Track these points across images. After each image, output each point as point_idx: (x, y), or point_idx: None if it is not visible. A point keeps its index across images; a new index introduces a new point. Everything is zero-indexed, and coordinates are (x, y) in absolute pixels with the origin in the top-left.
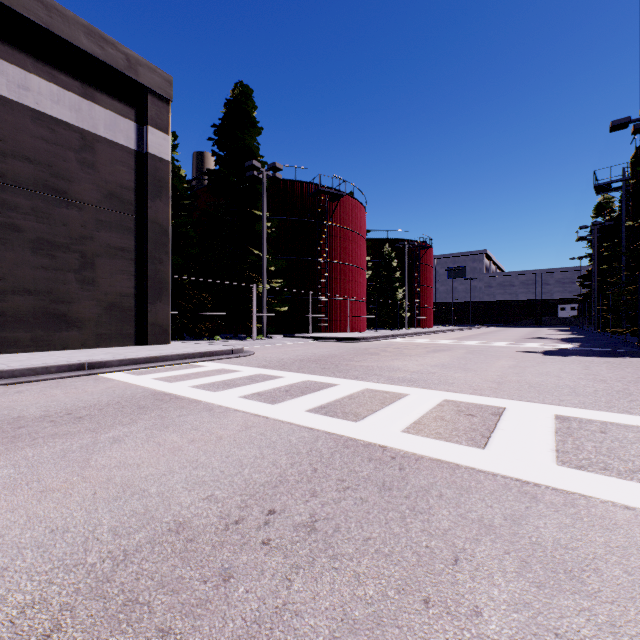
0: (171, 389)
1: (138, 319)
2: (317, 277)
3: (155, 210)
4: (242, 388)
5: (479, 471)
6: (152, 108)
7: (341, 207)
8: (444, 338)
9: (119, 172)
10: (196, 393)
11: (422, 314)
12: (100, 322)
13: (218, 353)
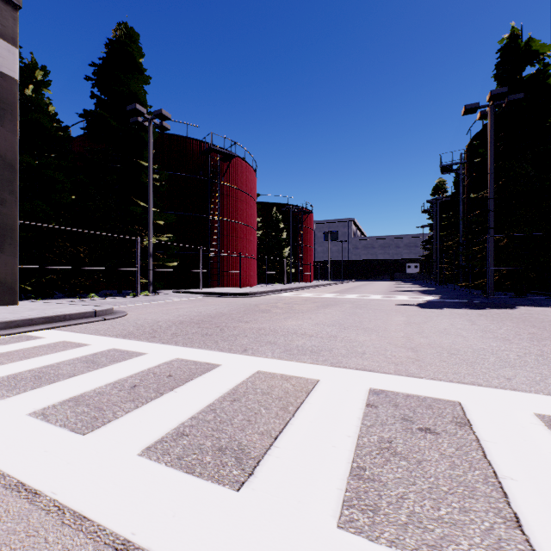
0: None
1: None
2: (209, 233)
3: None
4: (58, 386)
5: None
6: None
7: (233, 168)
8: (326, 292)
9: None
10: None
11: (305, 270)
12: None
13: (73, 316)
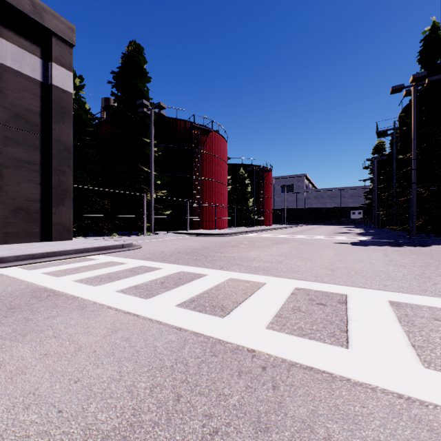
0: (54, 284)
1: (43, 220)
2: (192, 189)
3: (59, 131)
4: (122, 281)
5: (356, 384)
6: (56, 48)
7: (210, 140)
8: (281, 233)
9: (25, 98)
10: (77, 288)
11: (265, 216)
12: (7, 222)
13: (110, 247)
